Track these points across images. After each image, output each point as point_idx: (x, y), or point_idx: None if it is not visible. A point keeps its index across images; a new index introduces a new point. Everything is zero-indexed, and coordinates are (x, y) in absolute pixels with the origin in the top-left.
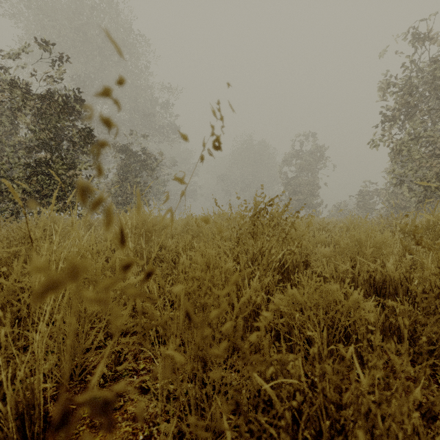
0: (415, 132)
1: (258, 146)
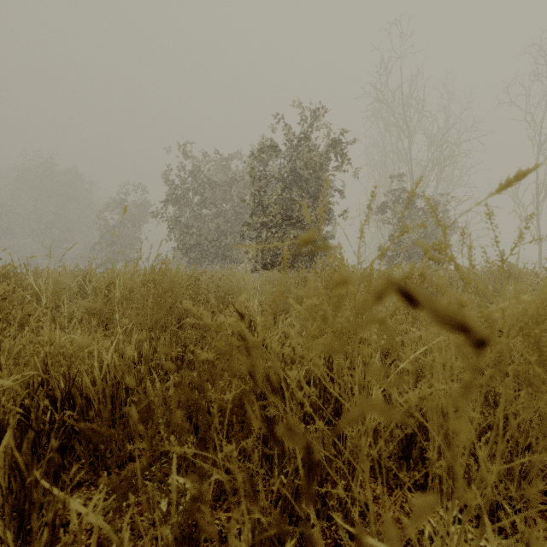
0: (181, 214)
1: (64, 174)
